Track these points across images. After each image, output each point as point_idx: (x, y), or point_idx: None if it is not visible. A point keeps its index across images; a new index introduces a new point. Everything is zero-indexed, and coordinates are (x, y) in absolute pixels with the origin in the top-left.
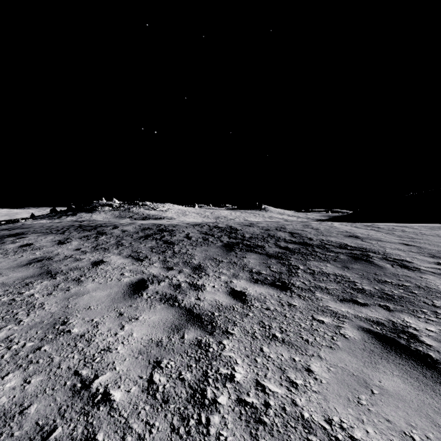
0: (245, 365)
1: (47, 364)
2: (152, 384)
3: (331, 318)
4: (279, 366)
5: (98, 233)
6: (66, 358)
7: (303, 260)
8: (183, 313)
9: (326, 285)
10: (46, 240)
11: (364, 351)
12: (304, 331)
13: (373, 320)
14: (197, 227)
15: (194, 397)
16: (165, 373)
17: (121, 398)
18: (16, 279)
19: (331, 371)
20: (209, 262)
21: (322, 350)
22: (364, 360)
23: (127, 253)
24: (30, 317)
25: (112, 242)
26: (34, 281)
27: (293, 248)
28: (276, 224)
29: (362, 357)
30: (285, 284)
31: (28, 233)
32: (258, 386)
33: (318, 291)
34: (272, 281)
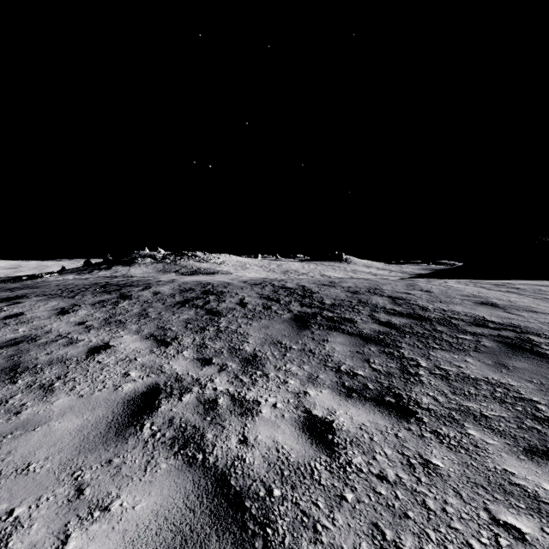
0: None
1: None
2: None
3: (535, 520)
4: None
5: (120, 297)
6: None
7: (423, 349)
8: (207, 490)
9: (481, 407)
10: (45, 307)
11: None
12: None
13: None
14: (256, 287)
15: None
16: None
17: None
18: None
19: None
20: (270, 349)
21: None
22: None
23: (148, 331)
24: None
25: (135, 310)
26: None
27: (400, 324)
28: (367, 284)
29: None
30: (402, 401)
31: (31, 295)
32: None
33: (470, 421)
34: (377, 393)
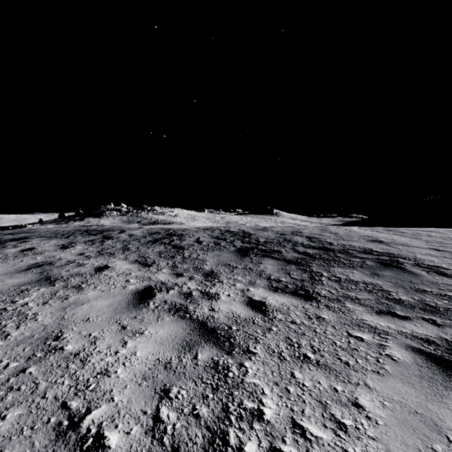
0: (275, 397)
1: (29, 392)
2: (159, 423)
3: (371, 335)
4: (318, 398)
5: (104, 238)
6: (54, 384)
7: (326, 267)
8: (195, 327)
9: (357, 295)
10: (49, 244)
11: (421, 379)
12: (341, 350)
13: (422, 338)
14: (208, 231)
15: (213, 443)
16: (174, 407)
17: (118, 444)
18: (11, 286)
19: (386, 406)
20: (222, 268)
21: (368, 376)
22: (425, 392)
23: (133, 258)
24: (20, 330)
25: (118, 246)
26: (31, 288)
27: (313, 253)
28: (291, 229)
29: (422, 388)
30: (309, 293)
31: (32, 237)
32: (295, 427)
33: (348, 301)
34: (294, 289)
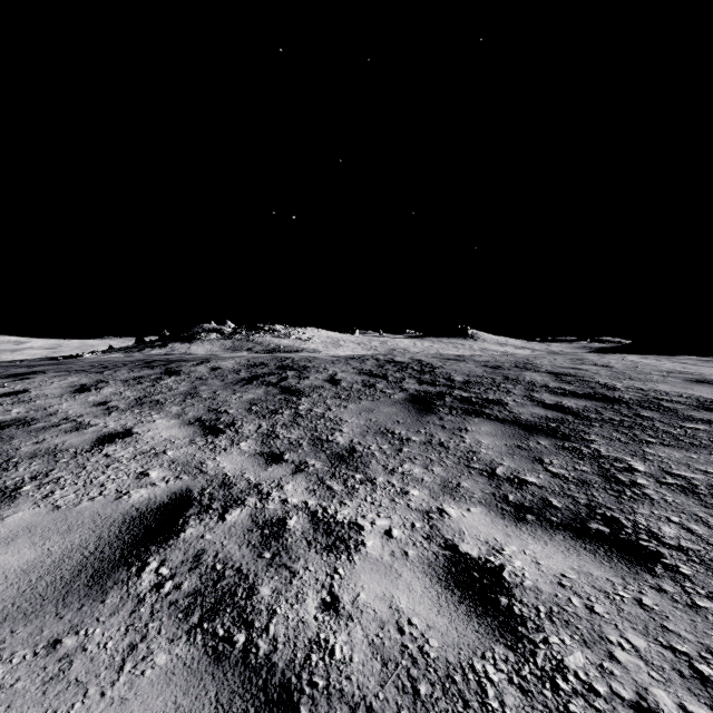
0: None
1: None
2: None
3: None
4: None
5: (165, 373)
6: None
7: (629, 443)
8: None
9: None
10: (60, 383)
11: None
12: None
13: None
14: (353, 361)
15: None
16: None
17: None
18: None
19: None
20: (376, 440)
21: None
22: None
23: (194, 414)
24: None
25: (181, 389)
26: None
27: (578, 408)
28: (512, 358)
29: None
30: (624, 531)
31: (49, 371)
32: None
33: None
34: (572, 515)
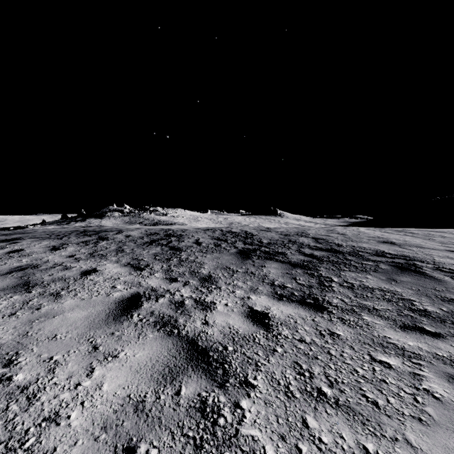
0: None
1: None
2: None
3: (399, 359)
4: None
5: (99, 239)
6: None
7: (336, 271)
8: (183, 347)
9: (374, 304)
10: (40, 245)
11: None
12: (365, 382)
13: None
14: (208, 231)
15: None
16: None
17: None
18: None
19: None
20: (221, 272)
21: (407, 426)
22: None
23: (126, 261)
24: None
25: (112, 248)
26: (3, 295)
27: (320, 255)
28: (296, 229)
29: None
30: (319, 301)
31: (25, 238)
32: None
33: (365, 312)
34: (301, 297)
